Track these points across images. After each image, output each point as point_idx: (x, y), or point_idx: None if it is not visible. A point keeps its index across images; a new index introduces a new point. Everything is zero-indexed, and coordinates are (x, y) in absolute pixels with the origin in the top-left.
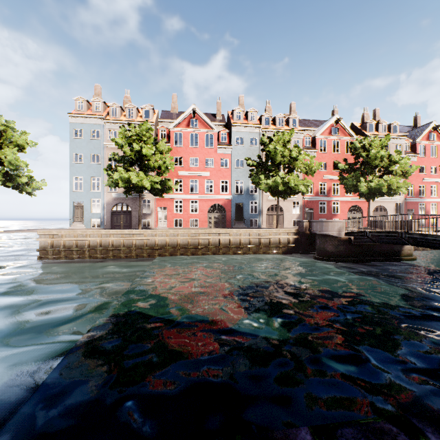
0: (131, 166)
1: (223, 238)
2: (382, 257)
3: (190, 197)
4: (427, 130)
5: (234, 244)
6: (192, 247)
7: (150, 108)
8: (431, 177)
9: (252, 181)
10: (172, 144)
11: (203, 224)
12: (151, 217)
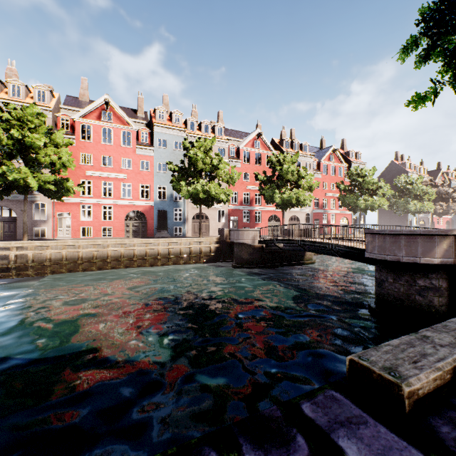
0: (10, 159)
1: (138, 249)
2: (290, 262)
3: (102, 202)
4: (329, 153)
5: (152, 255)
6: (98, 260)
7: (46, 90)
8: (331, 192)
9: (173, 187)
10: (77, 138)
11: (118, 233)
12: (47, 225)
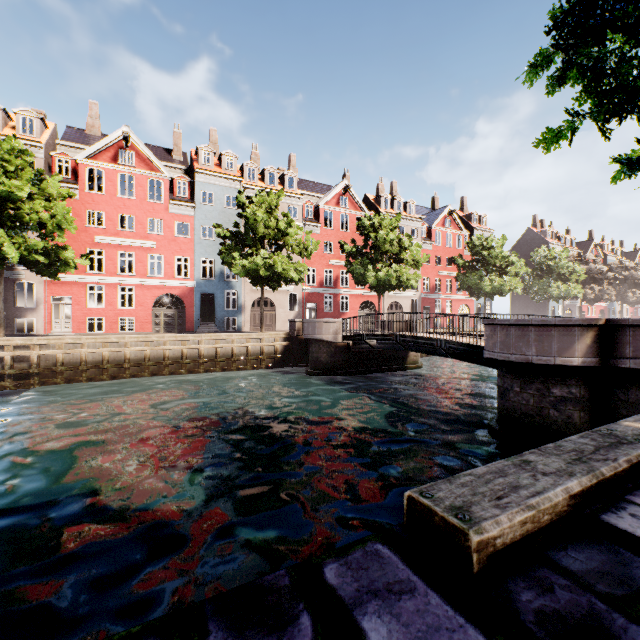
0: None
1: (170, 349)
2: (387, 366)
3: (118, 281)
4: (443, 215)
5: (191, 357)
6: (111, 365)
7: (34, 117)
8: (446, 270)
9: (223, 261)
10: (82, 188)
11: (144, 326)
12: (37, 315)
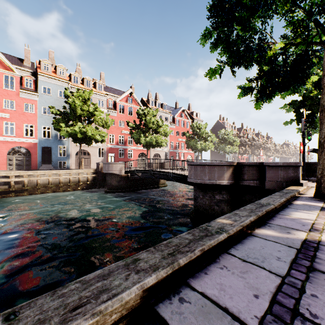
0: None
1: (16, 180)
2: (149, 186)
3: None
4: (180, 111)
5: (31, 185)
6: None
7: None
8: (181, 138)
9: (55, 128)
10: None
11: (0, 166)
12: None
